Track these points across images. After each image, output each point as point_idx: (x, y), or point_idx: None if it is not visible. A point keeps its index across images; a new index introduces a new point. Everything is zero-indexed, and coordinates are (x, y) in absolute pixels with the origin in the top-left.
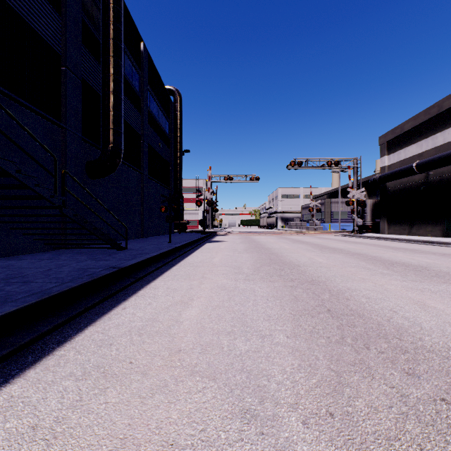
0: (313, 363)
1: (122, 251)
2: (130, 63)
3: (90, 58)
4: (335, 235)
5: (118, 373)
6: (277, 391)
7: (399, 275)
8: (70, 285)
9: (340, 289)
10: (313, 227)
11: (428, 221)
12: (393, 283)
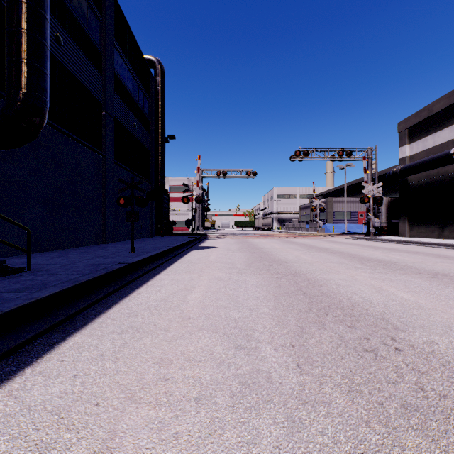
0: None
1: (1, 280)
2: None
3: None
4: (345, 238)
5: None
6: None
7: None
8: None
9: None
10: (314, 228)
11: None
12: None
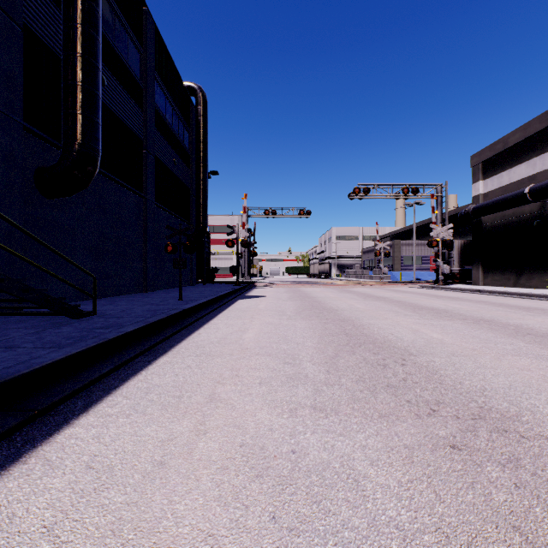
0: None
1: (79, 321)
2: (125, 33)
3: (45, 0)
4: (412, 287)
5: None
6: None
7: None
8: None
9: None
10: (378, 276)
11: (544, 268)
12: None
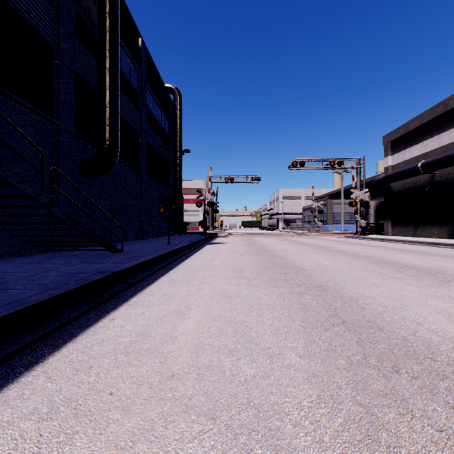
0: (335, 393)
1: (118, 254)
2: (128, 59)
3: (85, 52)
4: (337, 237)
5: (93, 409)
6: (294, 437)
7: (413, 279)
8: (53, 292)
9: (352, 296)
10: (315, 228)
11: (433, 222)
12: (409, 289)
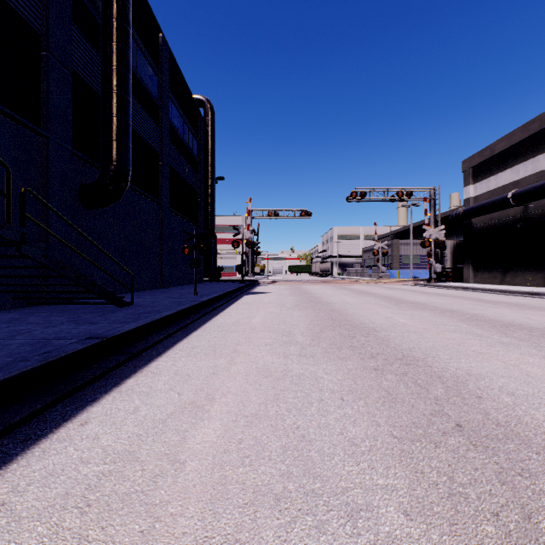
0: None
1: (125, 309)
2: (145, 60)
3: (86, 45)
4: (406, 285)
5: None
6: None
7: (530, 345)
8: None
9: (454, 374)
10: (377, 274)
11: (526, 267)
12: (532, 362)
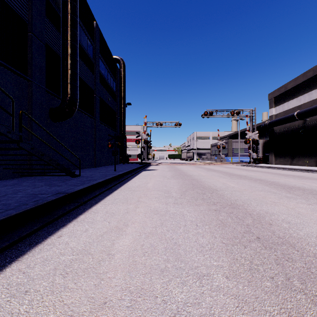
0: None
1: (76, 178)
2: (86, 36)
3: (53, 29)
4: (236, 165)
5: None
6: None
7: (302, 198)
8: (11, 212)
9: (258, 213)
10: (219, 159)
11: (305, 155)
12: (302, 206)
